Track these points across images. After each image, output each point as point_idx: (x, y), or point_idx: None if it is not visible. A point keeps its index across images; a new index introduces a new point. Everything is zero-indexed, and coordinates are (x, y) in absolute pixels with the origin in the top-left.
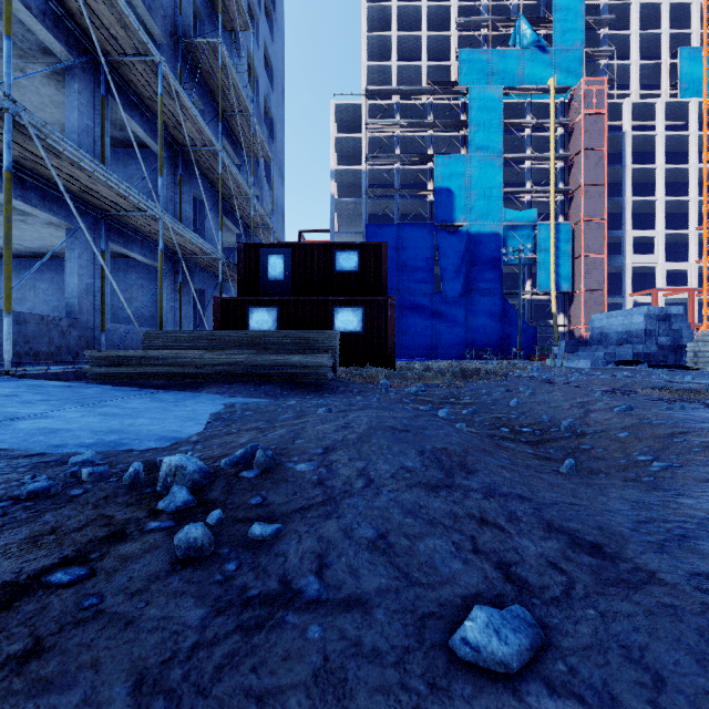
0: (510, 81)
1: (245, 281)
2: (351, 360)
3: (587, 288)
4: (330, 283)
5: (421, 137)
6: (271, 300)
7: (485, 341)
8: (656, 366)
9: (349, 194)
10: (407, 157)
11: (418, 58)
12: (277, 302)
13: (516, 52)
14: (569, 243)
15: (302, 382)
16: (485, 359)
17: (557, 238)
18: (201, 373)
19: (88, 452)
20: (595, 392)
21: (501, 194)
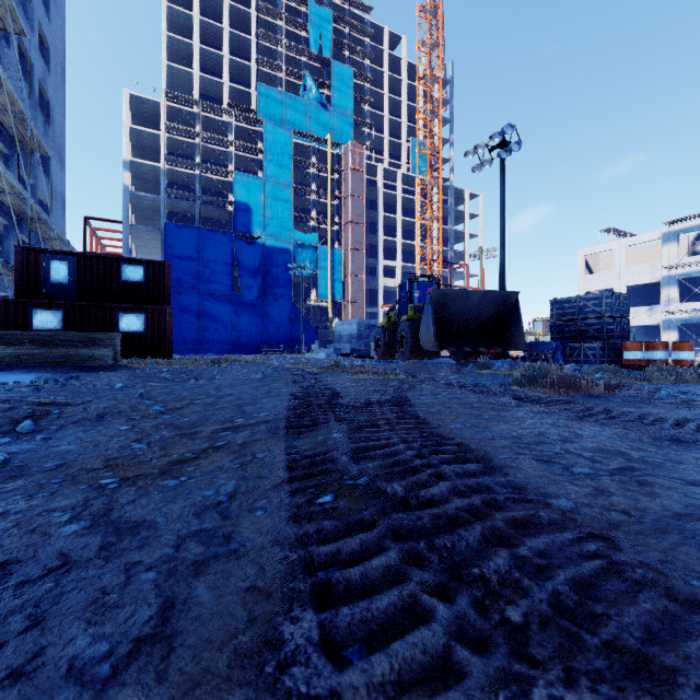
0: (300, 124)
1: (23, 282)
2: (135, 354)
3: (353, 300)
4: (117, 289)
5: (222, 151)
6: (57, 304)
7: (279, 339)
8: (357, 356)
9: (147, 186)
10: (208, 167)
11: (221, 73)
12: (63, 306)
13: (305, 102)
14: (342, 264)
15: (89, 366)
16: (278, 354)
17: (333, 259)
18: (3, 362)
19: (1, 381)
20: (268, 368)
21: (291, 217)
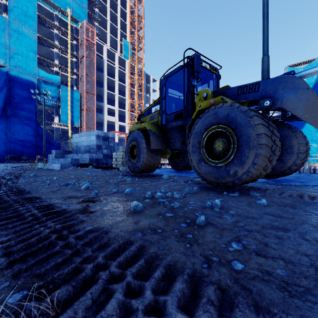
0: None
1: None
2: None
3: (87, 126)
4: None
5: None
6: None
7: (23, 150)
8: (98, 167)
9: None
10: None
11: None
12: None
13: None
14: (79, 101)
15: None
16: (22, 162)
17: (72, 97)
18: None
19: None
20: None
21: (36, 58)
